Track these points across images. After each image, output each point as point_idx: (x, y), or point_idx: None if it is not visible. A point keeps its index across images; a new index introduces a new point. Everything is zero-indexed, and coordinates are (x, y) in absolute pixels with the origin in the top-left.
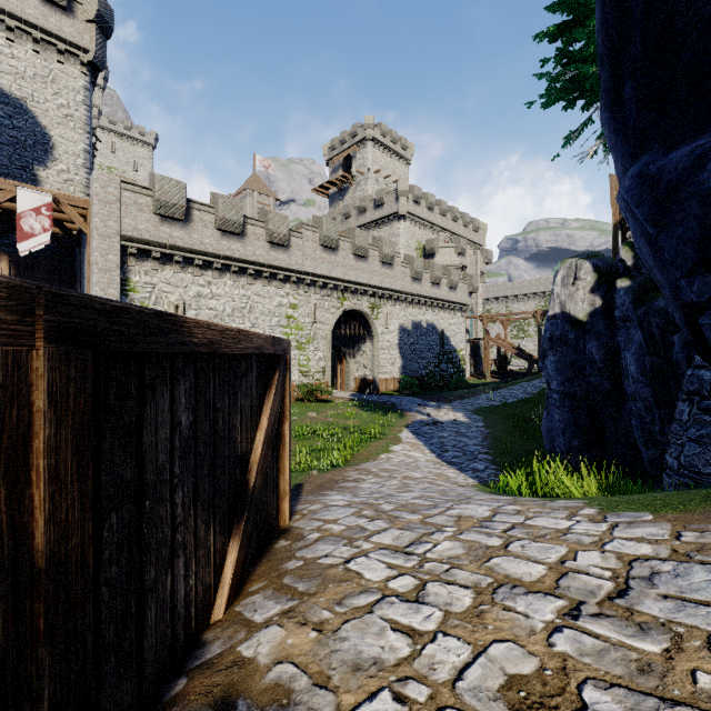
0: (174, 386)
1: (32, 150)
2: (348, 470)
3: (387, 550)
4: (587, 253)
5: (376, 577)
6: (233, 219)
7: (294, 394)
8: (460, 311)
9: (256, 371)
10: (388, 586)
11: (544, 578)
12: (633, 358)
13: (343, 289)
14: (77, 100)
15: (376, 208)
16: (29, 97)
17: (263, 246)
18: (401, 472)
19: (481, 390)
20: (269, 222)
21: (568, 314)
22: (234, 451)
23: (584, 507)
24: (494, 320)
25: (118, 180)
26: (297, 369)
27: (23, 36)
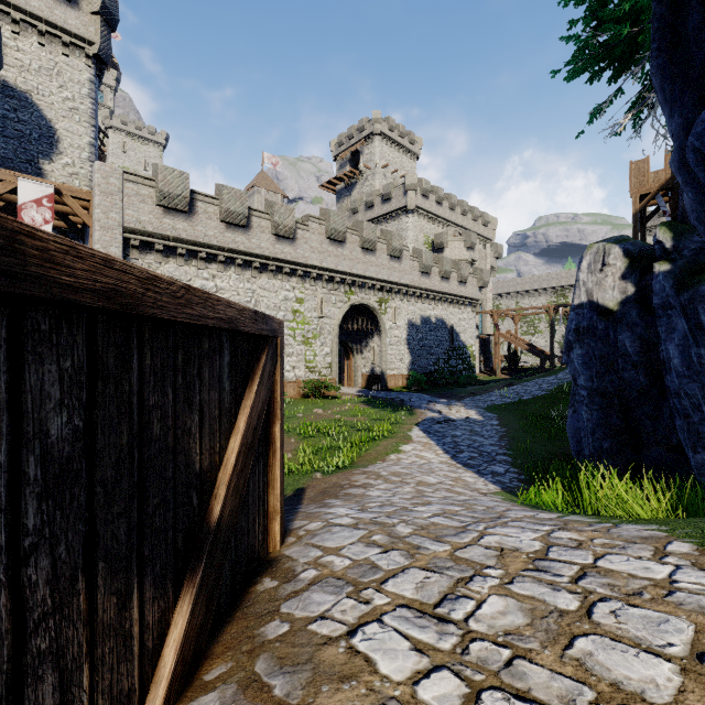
0: (28, 363)
1: (37, 143)
2: (355, 473)
3: (409, 610)
4: (615, 237)
5: (396, 670)
6: (238, 211)
7: (301, 391)
8: (470, 306)
9: (229, 355)
10: (417, 695)
11: (686, 696)
12: (677, 349)
13: (351, 283)
14: (82, 93)
15: (383, 202)
16: (34, 90)
17: (269, 238)
18: (414, 476)
19: (493, 387)
20: (274, 214)
21: (596, 303)
22: (187, 468)
23: (670, 538)
24: (505, 315)
25: (120, 171)
26: (303, 364)
27: (29, 28)
